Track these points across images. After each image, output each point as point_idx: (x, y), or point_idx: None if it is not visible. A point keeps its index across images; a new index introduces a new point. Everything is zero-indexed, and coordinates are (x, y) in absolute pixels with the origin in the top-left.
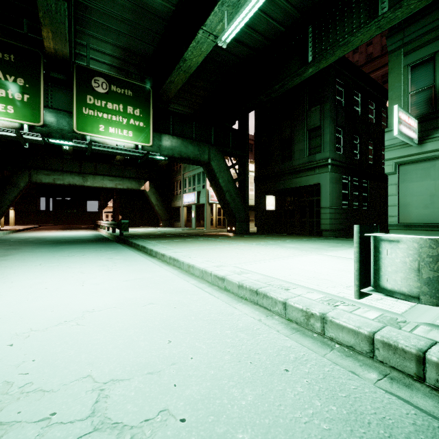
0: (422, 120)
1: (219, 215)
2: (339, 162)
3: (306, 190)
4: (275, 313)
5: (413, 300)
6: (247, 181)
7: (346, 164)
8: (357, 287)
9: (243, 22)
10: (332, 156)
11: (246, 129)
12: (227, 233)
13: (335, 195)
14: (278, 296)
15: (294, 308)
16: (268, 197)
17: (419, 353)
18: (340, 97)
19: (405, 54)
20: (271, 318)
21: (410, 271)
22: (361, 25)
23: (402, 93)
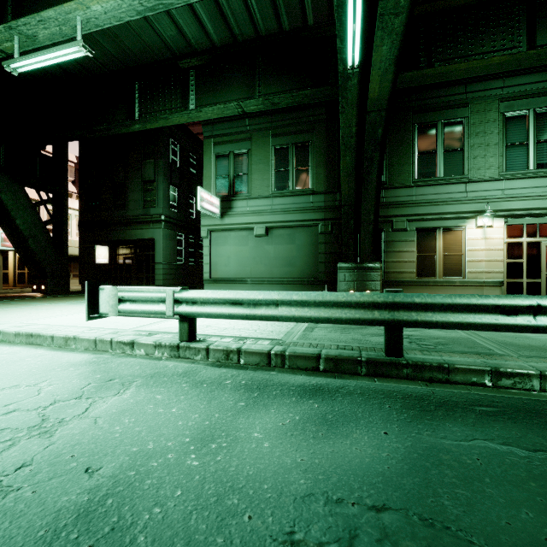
0: (223, 199)
1: (20, 268)
2: (174, 220)
3: (143, 243)
4: (46, 346)
5: (108, 316)
6: (66, 225)
7: (181, 222)
8: (87, 314)
9: (40, 65)
10: (166, 213)
11: (65, 158)
12: (31, 294)
13: (170, 251)
14: (48, 333)
15: (59, 338)
16: (99, 248)
17: (111, 339)
18: (175, 157)
19: (213, 144)
20: (40, 348)
21: (107, 302)
22: (178, 108)
23: (212, 174)
